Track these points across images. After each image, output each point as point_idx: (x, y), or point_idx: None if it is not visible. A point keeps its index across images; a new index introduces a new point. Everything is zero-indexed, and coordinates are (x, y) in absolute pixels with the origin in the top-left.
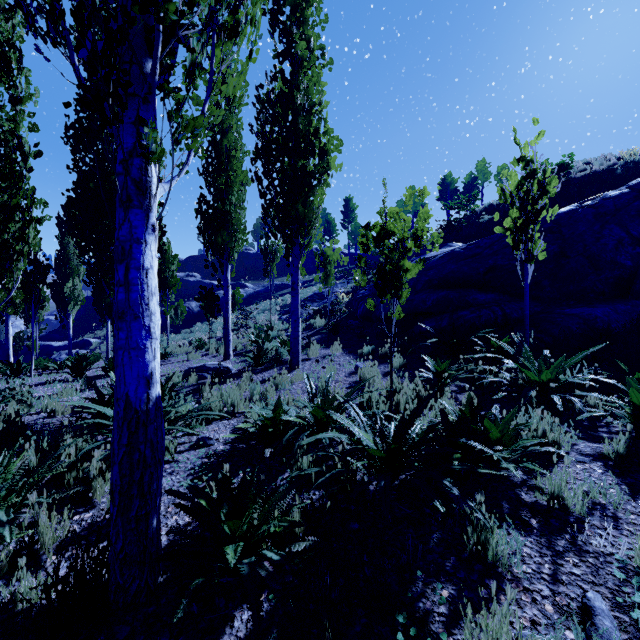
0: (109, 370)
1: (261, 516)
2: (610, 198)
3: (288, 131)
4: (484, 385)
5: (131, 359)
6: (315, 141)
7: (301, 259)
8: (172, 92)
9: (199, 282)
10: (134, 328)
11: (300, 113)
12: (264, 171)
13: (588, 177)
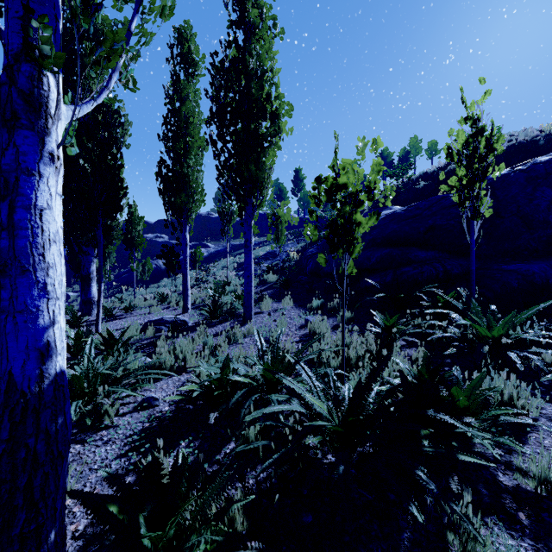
0: (73, 323)
1: (194, 514)
2: (541, 163)
3: (241, 95)
4: (433, 340)
5: (17, 326)
6: (267, 106)
7: (254, 218)
8: None
9: (166, 242)
10: (21, 285)
11: (252, 78)
12: (218, 133)
13: (513, 147)
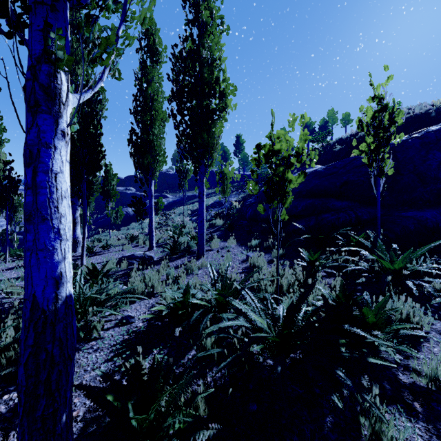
0: None
1: (168, 403)
2: (432, 131)
3: (196, 78)
4: (348, 271)
5: (38, 260)
6: (216, 87)
7: (205, 175)
8: (81, 3)
9: (134, 194)
10: (42, 230)
11: (205, 65)
12: (178, 109)
13: (411, 118)
